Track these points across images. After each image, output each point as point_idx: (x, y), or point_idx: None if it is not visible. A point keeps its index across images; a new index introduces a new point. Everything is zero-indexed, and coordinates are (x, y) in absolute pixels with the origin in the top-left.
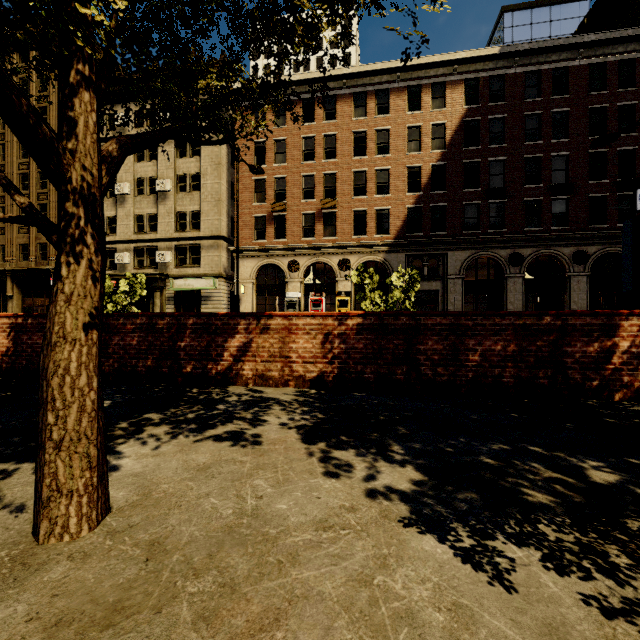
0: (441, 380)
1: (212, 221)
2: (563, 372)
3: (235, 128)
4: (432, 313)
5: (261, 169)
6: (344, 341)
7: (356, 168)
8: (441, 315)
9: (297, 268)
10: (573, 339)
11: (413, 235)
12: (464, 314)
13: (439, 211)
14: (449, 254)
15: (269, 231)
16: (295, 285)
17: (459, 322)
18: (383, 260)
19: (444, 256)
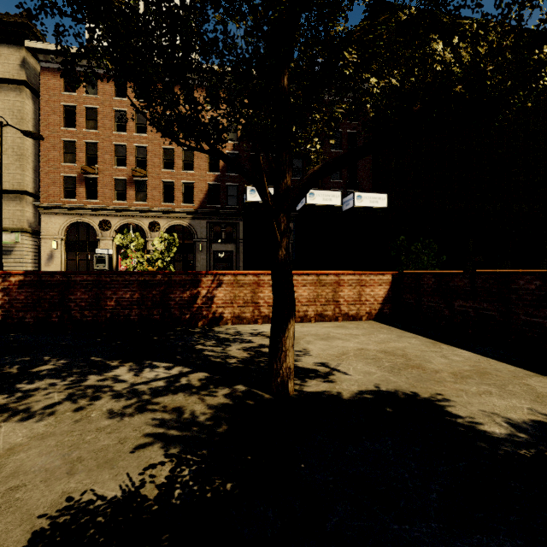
0: (87, 320)
1: (13, 175)
2: (169, 310)
3: (41, 87)
4: (80, 272)
5: (39, 135)
6: (8, 294)
7: (165, 145)
8: (87, 274)
9: (109, 227)
10: (175, 289)
11: (213, 206)
12: (104, 273)
13: (234, 189)
14: (241, 223)
15: (80, 191)
16: (107, 243)
17: (100, 279)
18: (188, 225)
19: (237, 225)
